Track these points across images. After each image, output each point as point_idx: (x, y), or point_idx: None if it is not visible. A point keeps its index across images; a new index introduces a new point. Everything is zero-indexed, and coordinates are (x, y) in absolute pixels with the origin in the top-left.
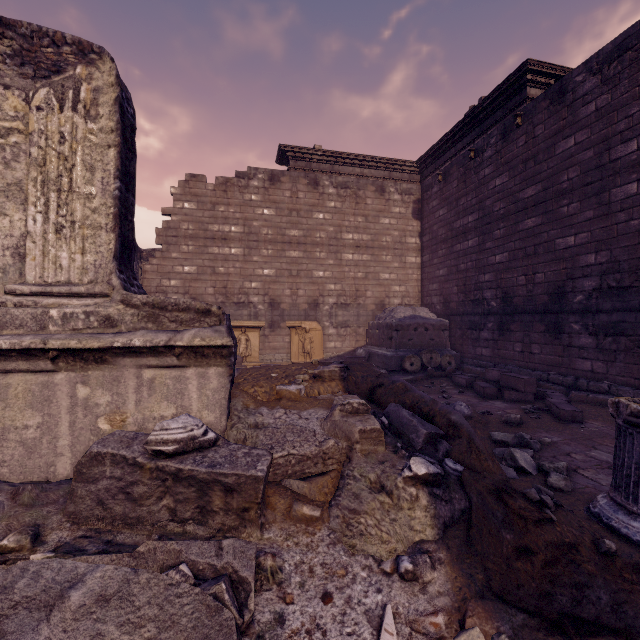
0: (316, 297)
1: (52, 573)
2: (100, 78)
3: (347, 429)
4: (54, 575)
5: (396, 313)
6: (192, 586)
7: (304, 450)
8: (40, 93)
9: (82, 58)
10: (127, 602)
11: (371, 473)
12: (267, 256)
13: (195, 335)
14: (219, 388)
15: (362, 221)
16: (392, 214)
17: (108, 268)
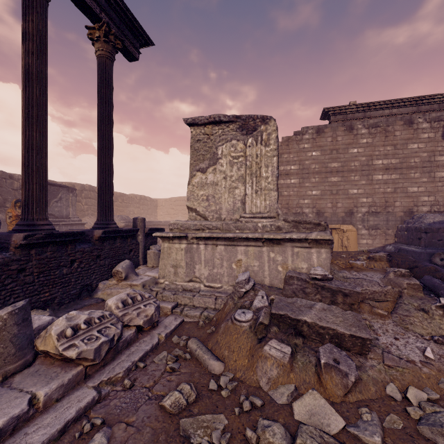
0: (351, 208)
1: (304, 301)
2: (270, 129)
3: (398, 282)
4: (305, 302)
5: (425, 219)
6: (349, 313)
7: (374, 289)
8: (249, 140)
9: (263, 122)
10: (331, 311)
11: (414, 303)
12: (314, 182)
13: (317, 234)
14: (326, 258)
15: (391, 149)
16: (420, 140)
17: (275, 206)
